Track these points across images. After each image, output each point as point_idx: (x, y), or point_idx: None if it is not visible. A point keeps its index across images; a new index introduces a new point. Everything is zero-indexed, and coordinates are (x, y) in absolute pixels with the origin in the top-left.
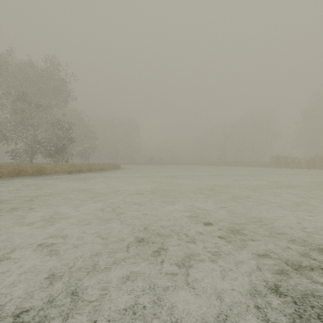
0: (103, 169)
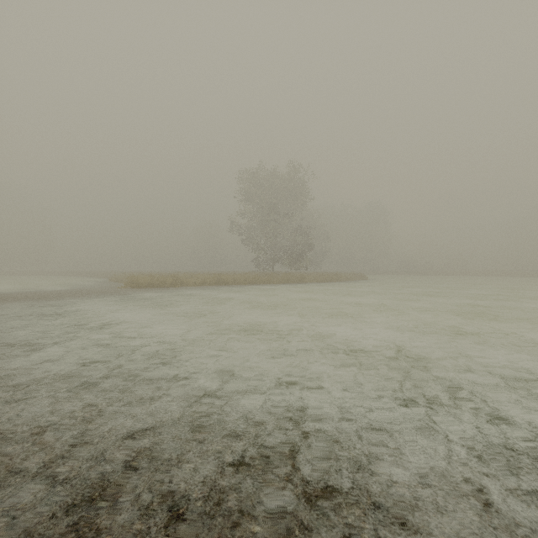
0: (350, 280)
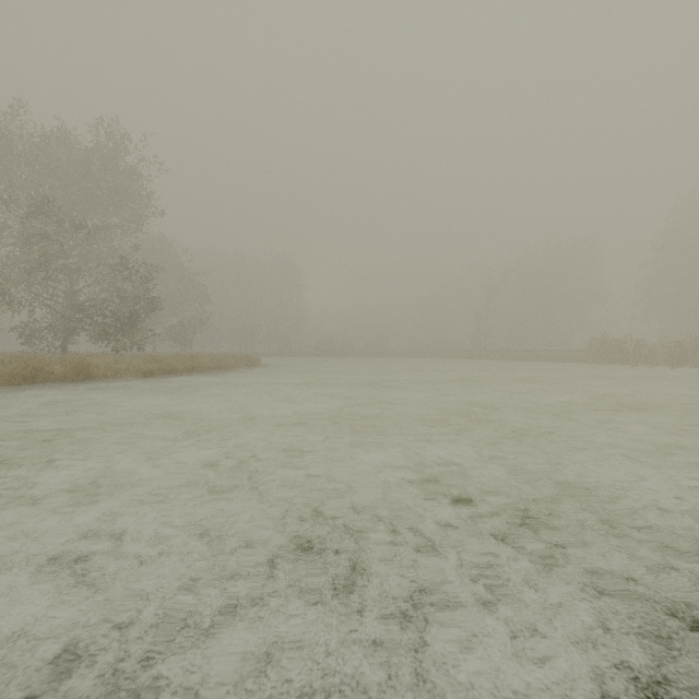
0: (222, 368)
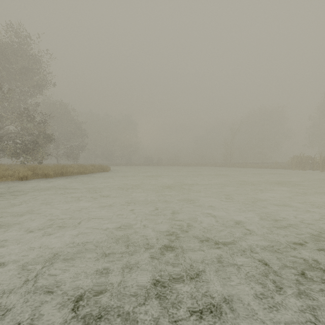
0: (83, 173)
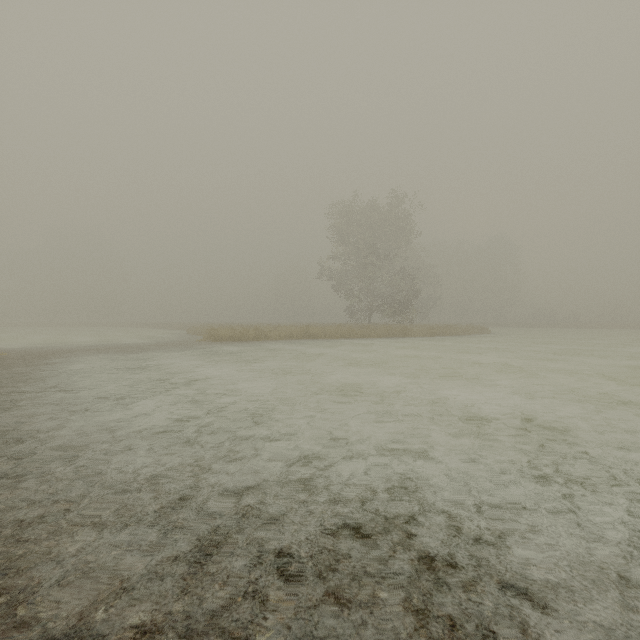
0: (467, 333)
